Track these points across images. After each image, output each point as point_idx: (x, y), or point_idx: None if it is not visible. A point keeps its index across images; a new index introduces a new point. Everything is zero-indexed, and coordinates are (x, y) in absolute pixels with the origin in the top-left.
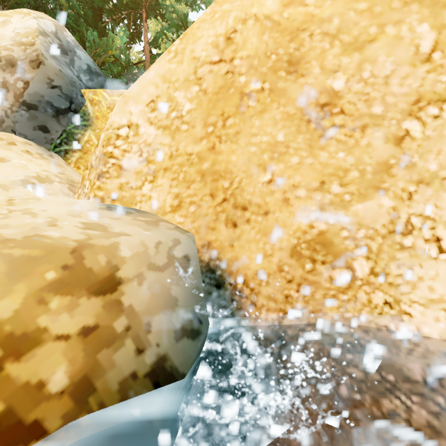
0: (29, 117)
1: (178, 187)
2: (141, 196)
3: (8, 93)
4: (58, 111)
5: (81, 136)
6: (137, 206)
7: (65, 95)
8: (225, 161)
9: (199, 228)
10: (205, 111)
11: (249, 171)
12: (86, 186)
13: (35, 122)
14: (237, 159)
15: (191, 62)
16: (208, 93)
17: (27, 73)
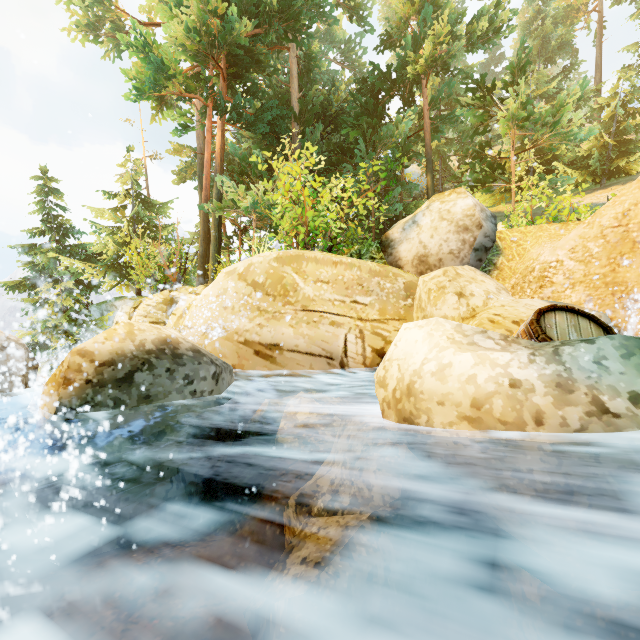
0: (474, 255)
1: (589, 291)
2: (564, 296)
3: (465, 245)
4: (486, 249)
5: (497, 261)
6: (561, 301)
7: (490, 239)
8: (622, 277)
9: (603, 311)
10: (608, 252)
11: (638, 281)
12: (527, 292)
13: (476, 257)
14: (631, 276)
15: (599, 228)
16: (610, 242)
17: (474, 233)
